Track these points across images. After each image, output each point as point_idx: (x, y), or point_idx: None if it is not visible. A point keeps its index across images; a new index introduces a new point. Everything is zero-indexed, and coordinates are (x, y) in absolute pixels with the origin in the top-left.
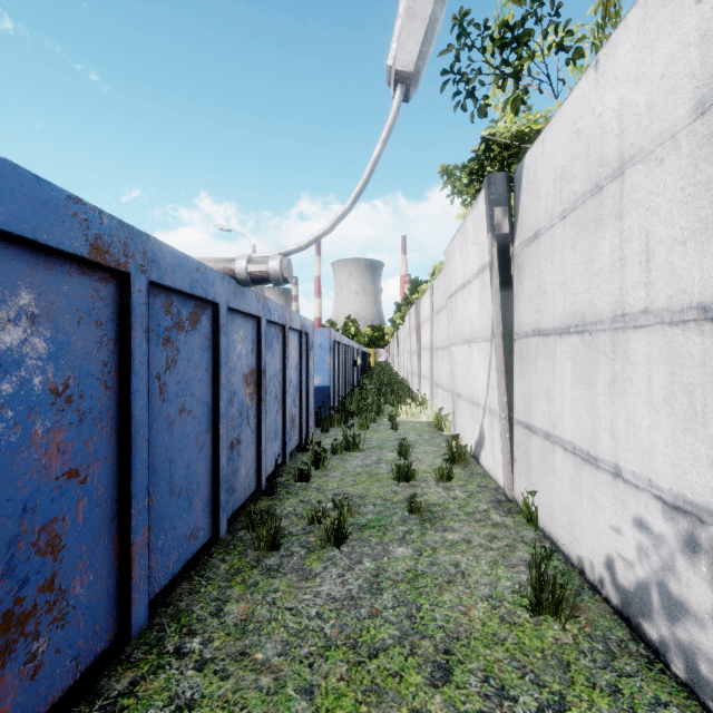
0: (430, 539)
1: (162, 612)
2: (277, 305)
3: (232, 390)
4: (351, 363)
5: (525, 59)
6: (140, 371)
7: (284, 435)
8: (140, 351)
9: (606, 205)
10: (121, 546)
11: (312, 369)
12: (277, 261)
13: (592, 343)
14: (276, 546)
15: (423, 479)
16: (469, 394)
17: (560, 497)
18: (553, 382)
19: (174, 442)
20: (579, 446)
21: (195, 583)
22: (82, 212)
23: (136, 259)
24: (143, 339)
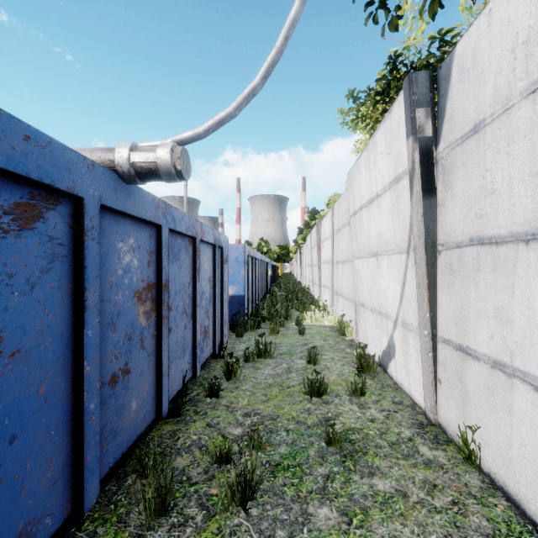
0: (357, 491)
1: None
2: (185, 215)
3: (114, 311)
4: (263, 274)
5: None
6: None
7: (194, 348)
8: None
9: None
10: None
11: (227, 280)
12: (168, 148)
13: None
14: (166, 509)
15: (335, 393)
16: (375, 305)
17: (527, 448)
18: (510, 301)
19: None
20: None
21: None
22: None
23: None
24: None
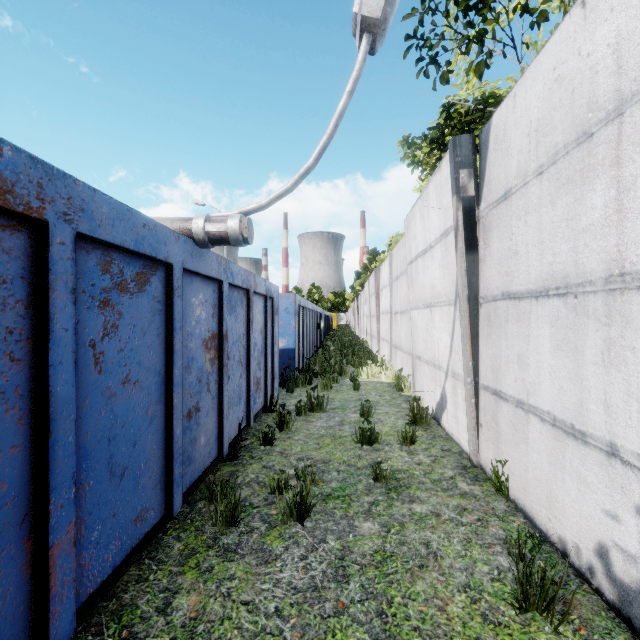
0: (397, 512)
1: (102, 607)
2: (241, 269)
3: (189, 356)
4: (315, 326)
5: (490, 21)
6: (64, 339)
7: (248, 398)
8: (64, 315)
9: (598, 153)
10: (37, 550)
11: (277, 332)
12: (237, 220)
13: (578, 306)
14: (235, 521)
15: (387, 442)
16: (430, 357)
17: (536, 470)
18: (527, 348)
19: (115, 418)
20: (561, 417)
21: (144, 567)
22: None
23: (57, 205)
24: (67, 301)
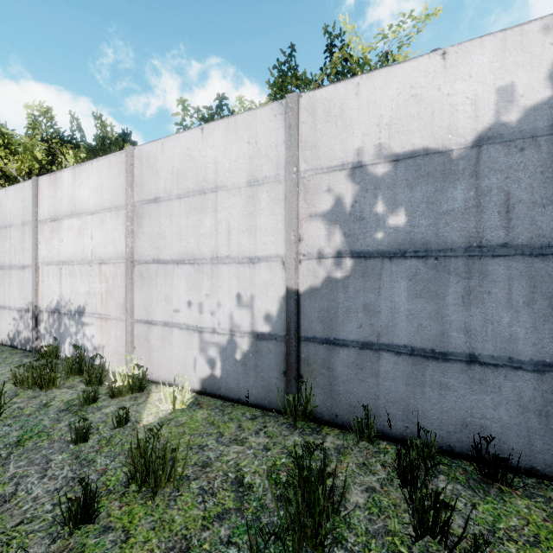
0: None
1: None
2: None
3: None
4: None
5: None
6: None
7: None
8: None
9: (8, 233)
10: None
11: None
12: None
13: (5, 272)
14: None
15: None
16: None
17: None
18: None
19: None
20: (2, 304)
21: None
22: None
23: None
24: None
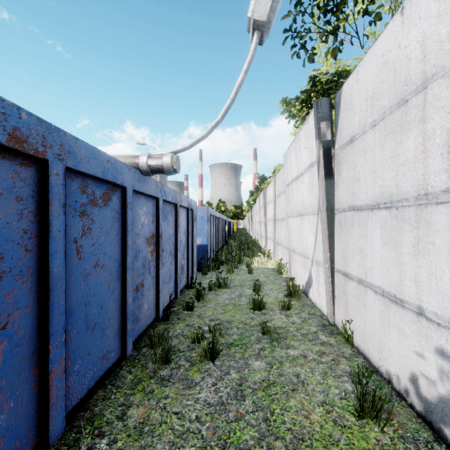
0: (278, 355)
1: (80, 415)
2: (171, 190)
3: (137, 249)
4: (221, 229)
5: (341, 20)
6: (58, 237)
7: (176, 278)
8: (58, 221)
9: (411, 113)
10: (41, 374)
11: (195, 233)
12: (169, 157)
13: (398, 215)
14: (168, 361)
15: (271, 309)
16: (301, 251)
17: (372, 326)
18: (365, 243)
19: (89, 290)
20: (387, 290)
21: (108, 390)
22: (0, 106)
23: (54, 149)
24: (60, 212)
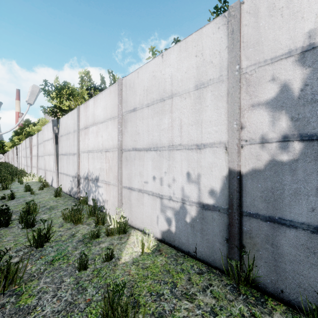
0: (37, 196)
1: None
2: None
3: None
4: None
5: (62, 95)
6: None
7: None
8: None
9: (68, 137)
10: None
11: None
12: None
13: (67, 157)
14: None
15: (35, 190)
16: (50, 169)
17: (65, 183)
18: (64, 163)
19: None
20: (66, 173)
21: None
22: None
23: None
24: None
